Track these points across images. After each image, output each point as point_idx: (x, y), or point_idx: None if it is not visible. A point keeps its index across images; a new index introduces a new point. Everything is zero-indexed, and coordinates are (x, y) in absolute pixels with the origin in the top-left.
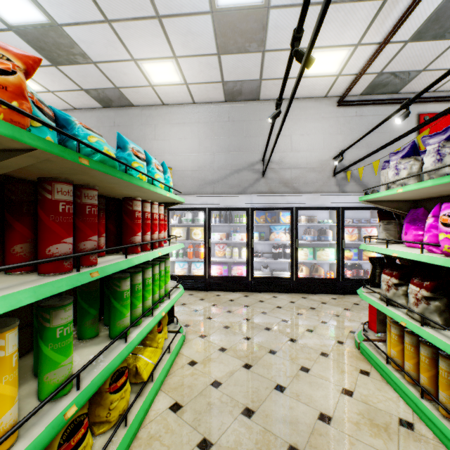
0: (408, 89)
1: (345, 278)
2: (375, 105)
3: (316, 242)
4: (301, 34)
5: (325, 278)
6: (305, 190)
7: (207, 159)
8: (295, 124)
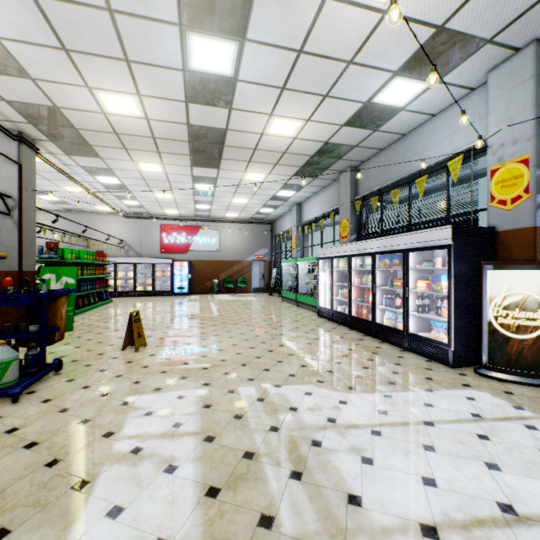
0: (154, 214)
1: (118, 291)
2: (142, 219)
3: None
4: (53, 231)
5: (109, 291)
6: (110, 254)
7: (59, 238)
8: (105, 224)
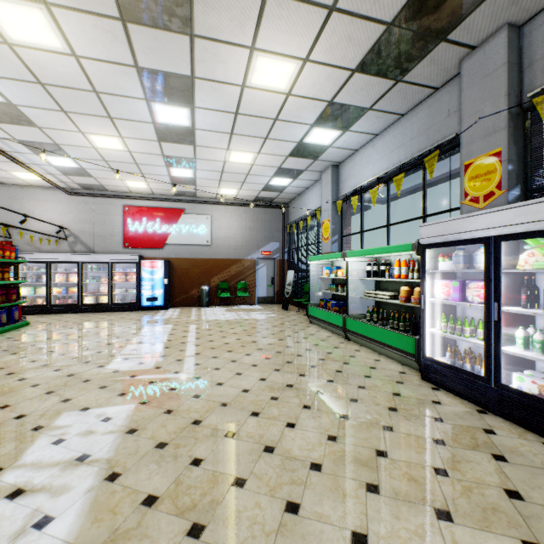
0: (114, 190)
1: (53, 304)
2: (96, 197)
3: (33, 283)
4: None
5: (39, 305)
6: (46, 249)
7: None
8: (38, 204)
